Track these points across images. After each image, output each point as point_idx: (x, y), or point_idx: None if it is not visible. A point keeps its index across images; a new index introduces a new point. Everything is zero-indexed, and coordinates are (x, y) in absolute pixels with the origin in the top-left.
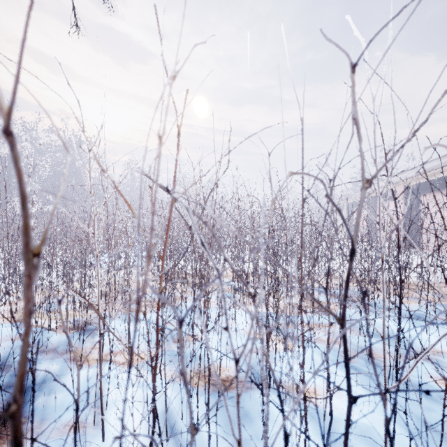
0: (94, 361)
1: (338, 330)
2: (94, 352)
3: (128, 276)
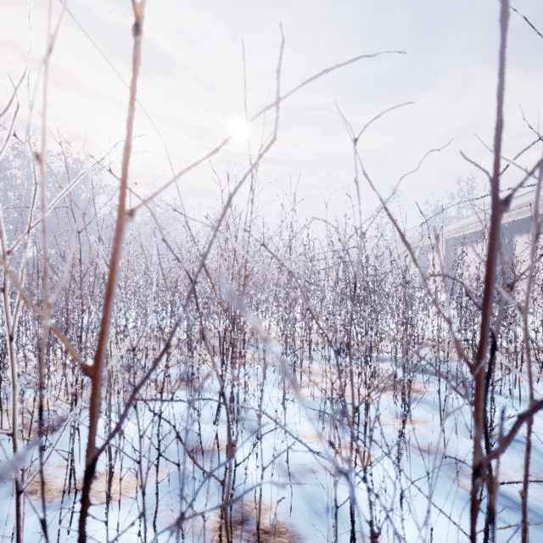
0: (58, 493)
1: (435, 428)
2: (62, 475)
3: (107, 359)
